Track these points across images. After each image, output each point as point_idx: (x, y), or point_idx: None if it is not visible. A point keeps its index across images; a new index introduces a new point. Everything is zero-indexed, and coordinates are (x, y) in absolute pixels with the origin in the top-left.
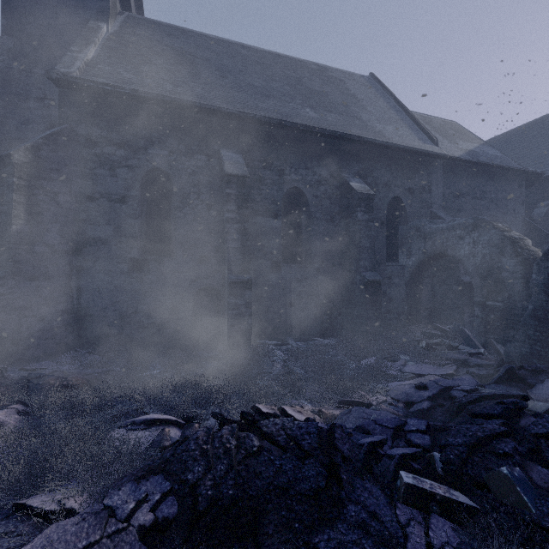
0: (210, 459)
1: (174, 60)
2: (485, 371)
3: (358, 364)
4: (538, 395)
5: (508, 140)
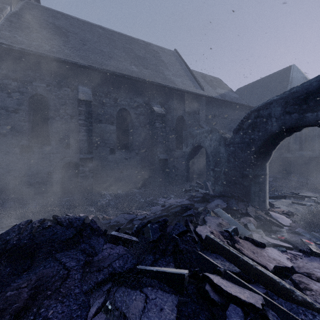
0: (21, 230)
1: (54, 32)
2: (198, 199)
3: (147, 199)
4: (210, 206)
5: (246, 89)
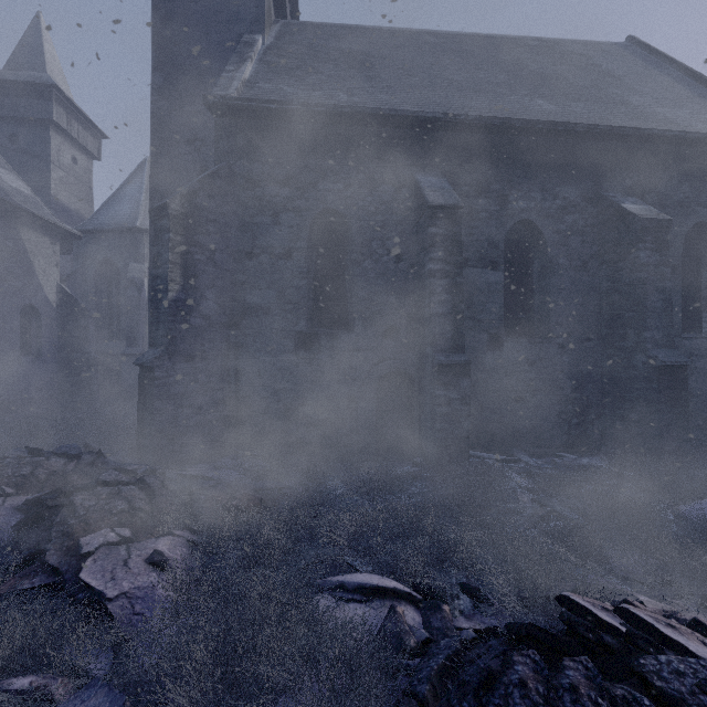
0: None
1: (344, 64)
2: None
3: (676, 509)
4: None
5: None
